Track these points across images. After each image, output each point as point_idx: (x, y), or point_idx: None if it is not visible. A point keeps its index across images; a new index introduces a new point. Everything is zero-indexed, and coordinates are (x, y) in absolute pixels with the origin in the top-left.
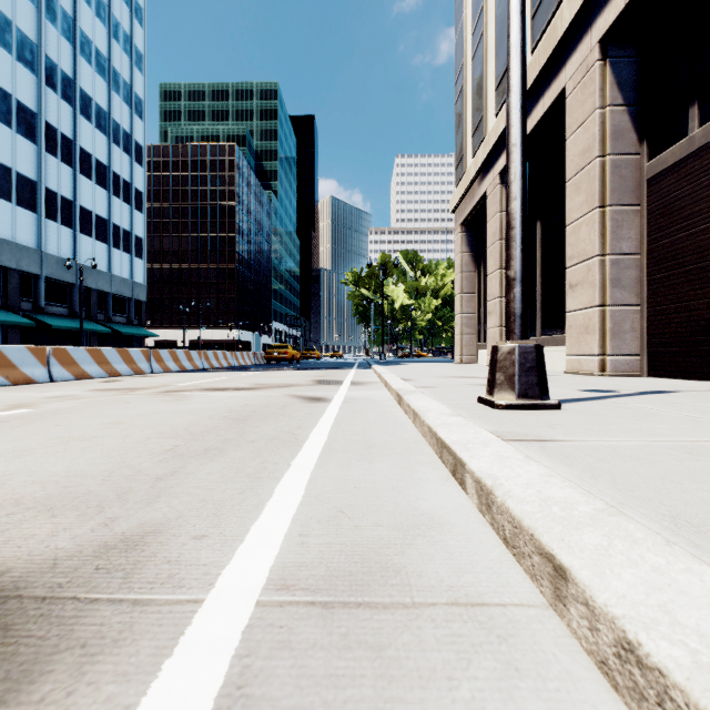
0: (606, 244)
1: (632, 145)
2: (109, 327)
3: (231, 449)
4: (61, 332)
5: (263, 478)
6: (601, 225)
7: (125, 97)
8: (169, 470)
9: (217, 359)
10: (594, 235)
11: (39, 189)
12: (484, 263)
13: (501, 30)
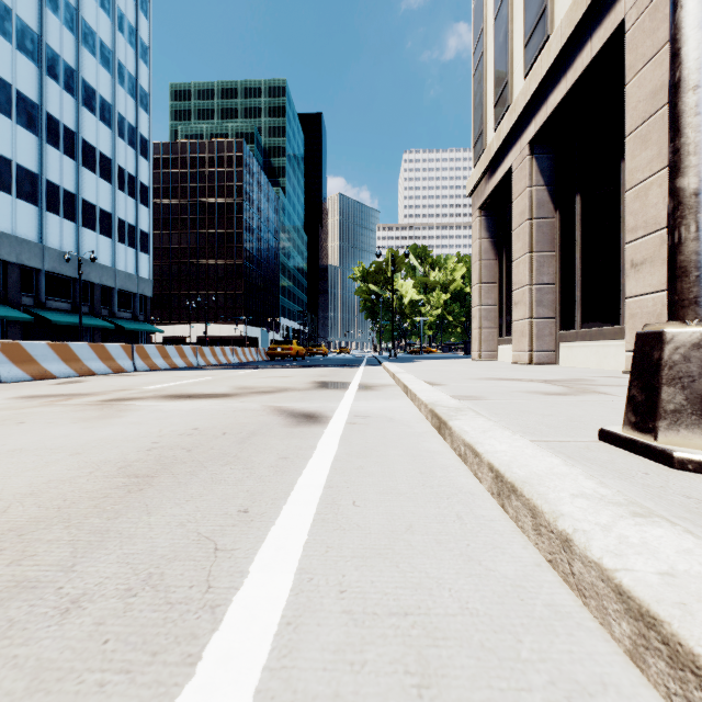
0: None
1: None
2: (113, 323)
3: None
4: (64, 327)
5: None
6: None
7: (130, 89)
8: None
9: (215, 356)
10: None
11: (40, 181)
12: (506, 249)
13: None
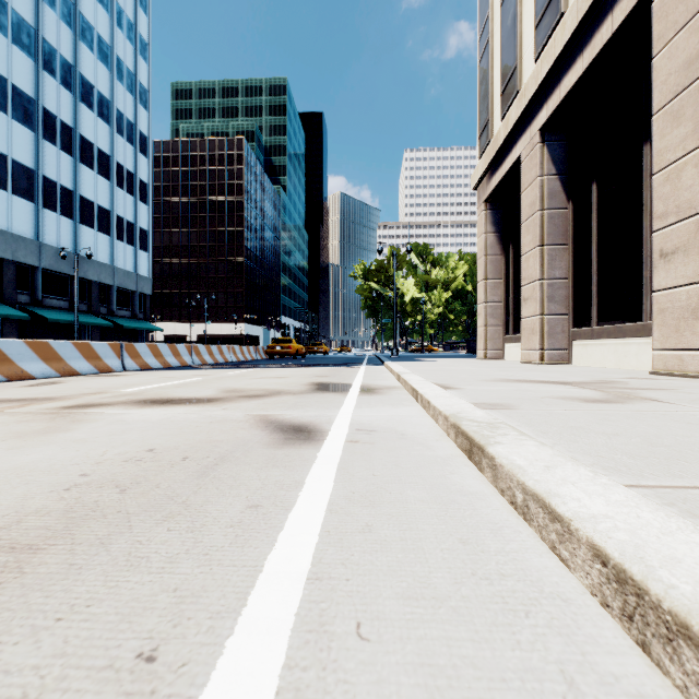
0: None
1: None
2: (112, 321)
3: None
4: (61, 326)
5: None
6: None
7: (129, 86)
8: None
9: (211, 354)
10: None
11: (37, 177)
12: (513, 244)
13: None
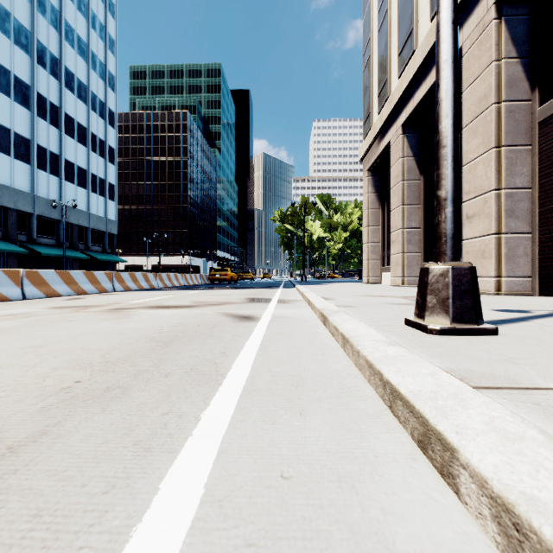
0: (501, 180)
1: (525, 93)
2: (88, 255)
3: (136, 388)
4: (50, 258)
5: (154, 450)
6: (497, 163)
7: (101, 73)
8: (37, 430)
9: (170, 280)
10: (490, 172)
11: (32, 145)
12: (387, 201)
13: (404, 5)
